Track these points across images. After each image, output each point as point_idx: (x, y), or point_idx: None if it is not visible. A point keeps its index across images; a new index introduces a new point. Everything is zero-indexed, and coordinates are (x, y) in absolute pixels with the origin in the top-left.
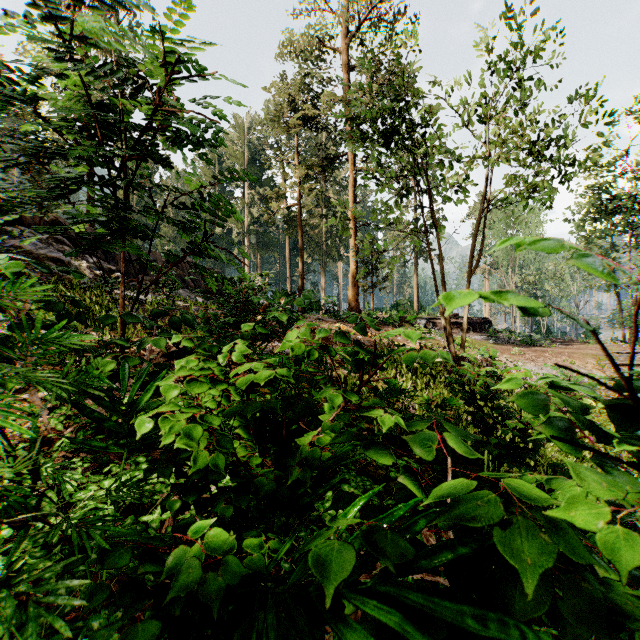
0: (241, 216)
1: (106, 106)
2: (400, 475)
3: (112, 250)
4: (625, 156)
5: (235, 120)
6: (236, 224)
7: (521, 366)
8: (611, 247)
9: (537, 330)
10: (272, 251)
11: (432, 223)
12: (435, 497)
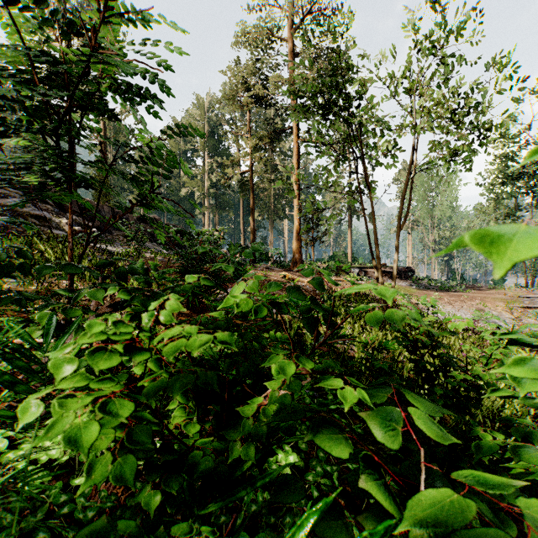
0: (190, 170)
1: (50, 56)
2: (361, 475)
3: (64, 202)
4: (528, 129)
5: (197, 100)
6: (198, 188)
7: (441, 308)
8: (516, 207)
9: (452, 277)
10: (228, 211)
11: (365, 185)
12: (414, 519)
